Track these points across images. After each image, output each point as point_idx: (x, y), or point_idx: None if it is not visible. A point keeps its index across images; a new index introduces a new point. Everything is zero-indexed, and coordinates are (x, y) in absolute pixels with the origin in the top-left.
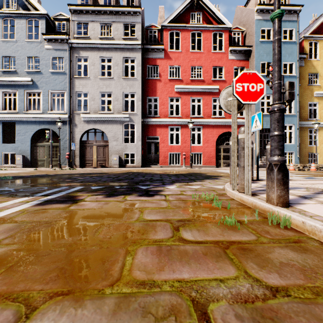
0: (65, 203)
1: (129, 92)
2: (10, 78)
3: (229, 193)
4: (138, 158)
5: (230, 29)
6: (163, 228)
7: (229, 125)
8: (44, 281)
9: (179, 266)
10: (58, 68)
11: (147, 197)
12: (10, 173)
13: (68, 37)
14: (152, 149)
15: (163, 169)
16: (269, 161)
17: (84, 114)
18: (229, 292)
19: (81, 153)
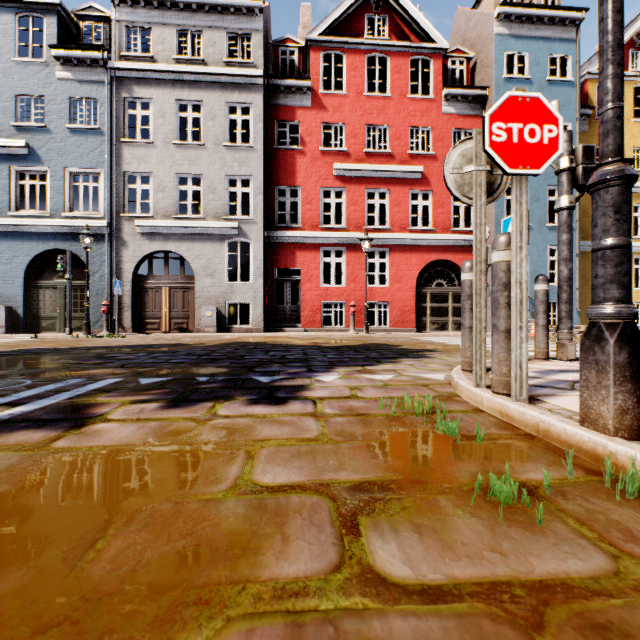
0: (51, 427)
1: (239, 174)
2: None
3: (468, 394)
4: (256, 313)
5: (446, 51)
6: (308, 524)
7: (444, 246)
8: None
9: None
10: (85, 121)
11: (269, 405)
12: None
13: (107, 56)
14: (287, 294)
15: (309, 335)
16: (590, 316)
17: (142, 219)
18: None
19: (136, 303)
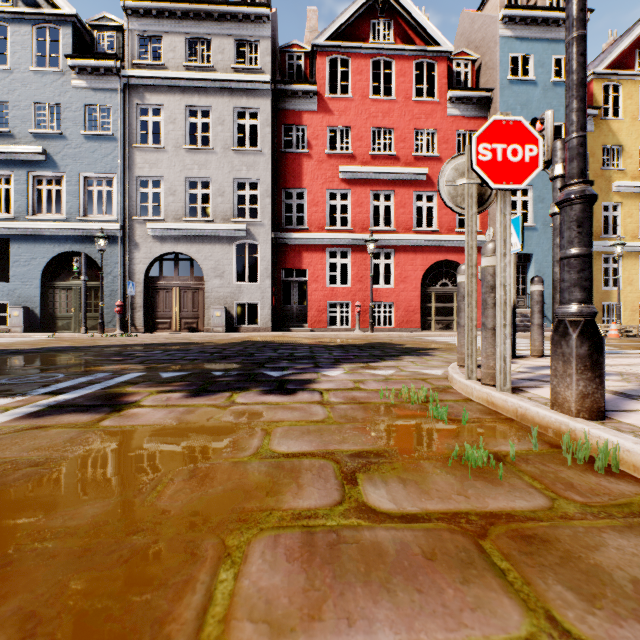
0: (94, 411)
1: (247, 178)
2: None
3: (461, 386)
4: (264, 313)
5: (450, 54)
6: (317, 478)
7: (448, 247)
8: None
9: (365, 602)
10: (99, 127)
11: (280, 395)
12: None
13: (120, 64)
14: (294, 294)
15: (315, 335)
16: (557, 315)
17: (154, 222)
18: None
19: (148, 303)
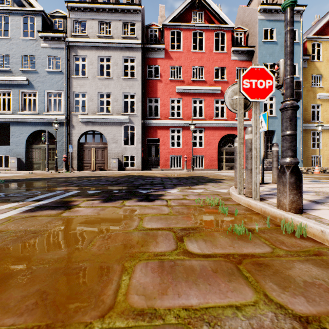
0: (58, 209)
1: (129, 92)
2: (4, 78)
3: (235, 198)
4: (138, 161)
5: (233, 28)
6: (165, 239)
7: (232, 127)
8: (17, 311)
9: (186, 288)
10: (54, 67)
11: (147, 202)
12: (4, 176)
13: (65, 35)
14: (153, 151)
15: (164, 172)
16: (280, 163)
17: (82, 115)
18: (250, 325)
19: (79, 156)
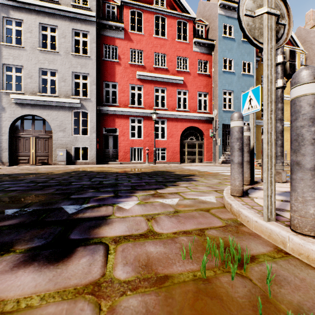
0: None
1: (81, 72)
2: None
3: (258, 227)
4: (91, 153)
5: (195, 19)
6: None
7: (194, 119)
8: None
9: None
10: None
11: (45, 265)
12: None
13: None
14: (110, 142)
15: (122, 166)
16: None
17: (16, 94)
18: None
19: (12, 146)
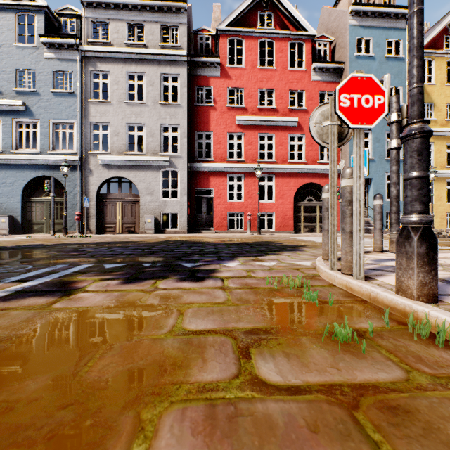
0: (50, 295)
1: (170, 124)
2: None
3: (325, 275)
4: (182, 220)
5: (314, 37)
6: (219, 352)
7: (313, 173)
8: None
9: None
10: (64, 87)
11: (192, 282)
12: None
13: (79, 42)
14: (203, 206)
15: (219, 236)
16: (402, 222)
17: (103, 155)
18: None
19: (99, 213)
